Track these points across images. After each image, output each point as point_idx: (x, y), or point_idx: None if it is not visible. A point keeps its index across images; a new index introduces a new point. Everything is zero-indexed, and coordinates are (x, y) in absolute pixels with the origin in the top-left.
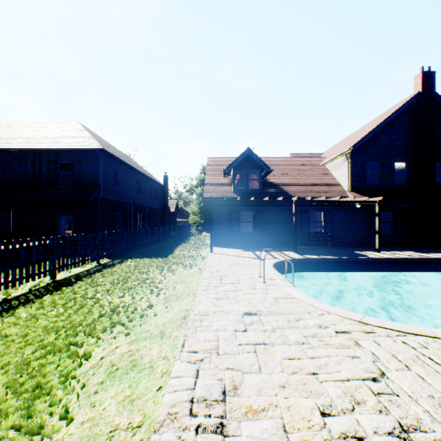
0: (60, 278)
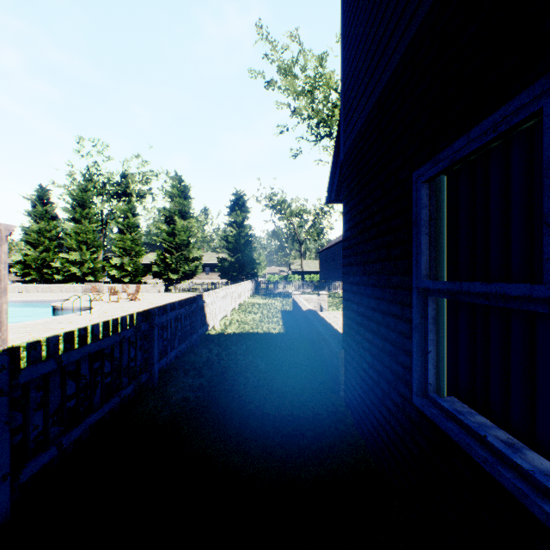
0: (227, 317)
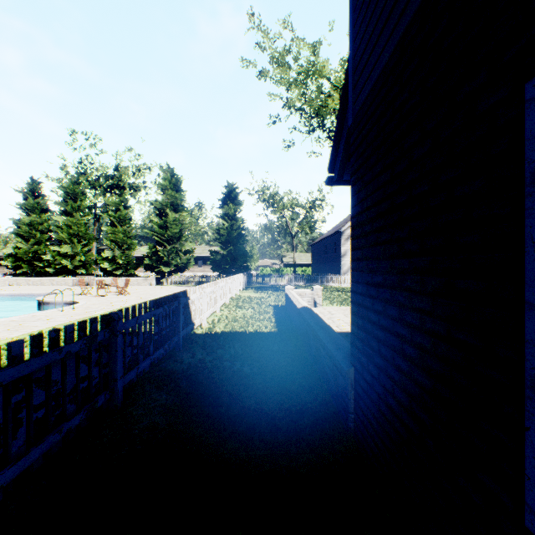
0: (216, 313)
